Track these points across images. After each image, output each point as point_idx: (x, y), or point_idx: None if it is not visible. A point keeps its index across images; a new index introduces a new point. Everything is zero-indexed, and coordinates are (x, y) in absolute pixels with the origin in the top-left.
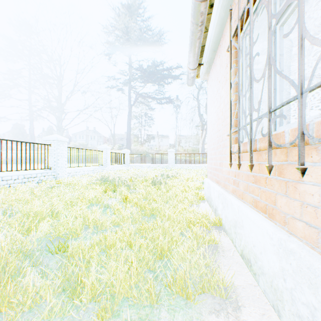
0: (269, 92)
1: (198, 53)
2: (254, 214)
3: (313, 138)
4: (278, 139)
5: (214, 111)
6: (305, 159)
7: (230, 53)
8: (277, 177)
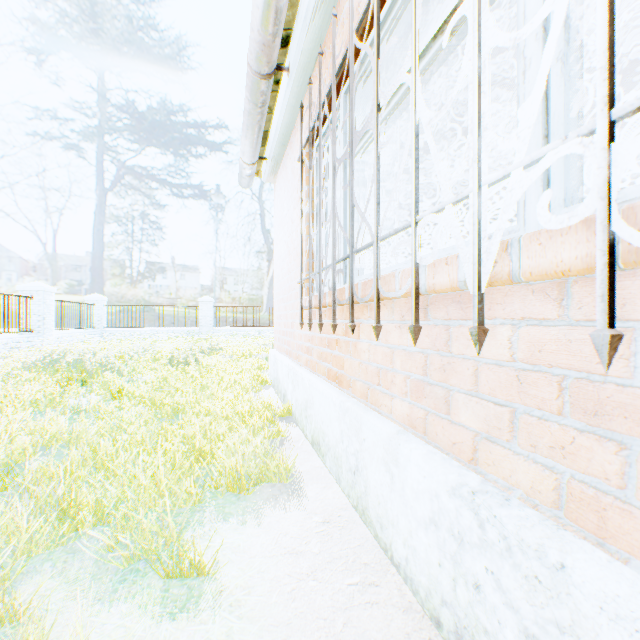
0: (334, 242)
1: (258, 143)
2: (324, 385)
3: (358, 298)
4: (341, 294)
5: (284, 240)
6: (361, 317)
7: (301, 168)
8: (346, 338)
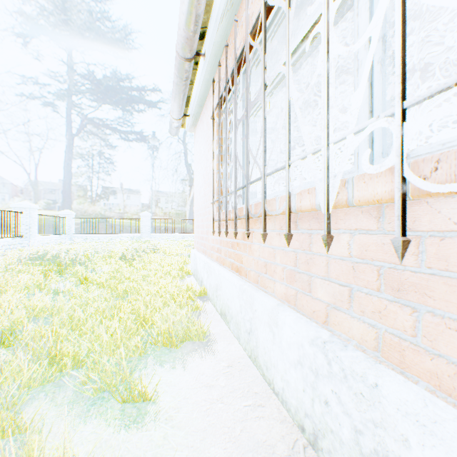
0: (235, 176)
1: (183, 105)
2: (228, 274)
3: (251, 214)
4: (241, 212)
5: (201, 173)
6: (254, 227)
7: (213, 124)
8: (244, 242)
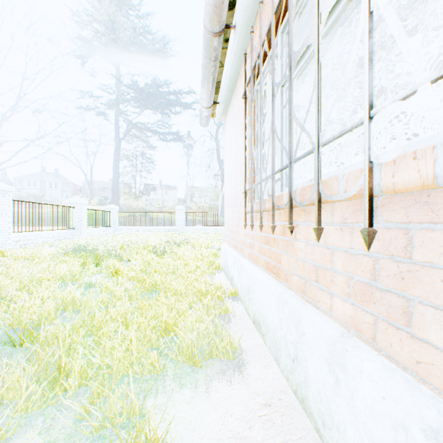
0: (273, 155)
1: (212, 91)
2: (263, 276)
3: (296, 202)
4: (279, 200)
5: (232, 162)
6: (298, 220)
7: (245, 102)
8: (282, 237)
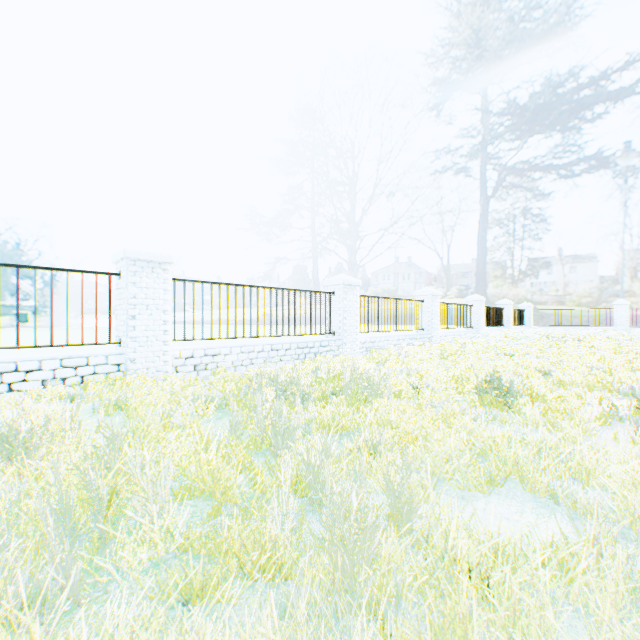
0: None
1: None
2: None
3: None
4: None
5: None
6: None
7: None
8: None
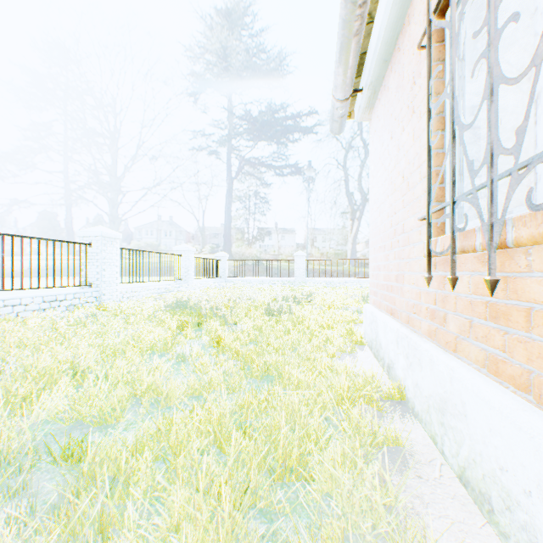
0: None
1: (353, 67)
2: (498, 394)
3: None
4: None
5: (384, 177)
6: None
7: (428, 47)
8: None
